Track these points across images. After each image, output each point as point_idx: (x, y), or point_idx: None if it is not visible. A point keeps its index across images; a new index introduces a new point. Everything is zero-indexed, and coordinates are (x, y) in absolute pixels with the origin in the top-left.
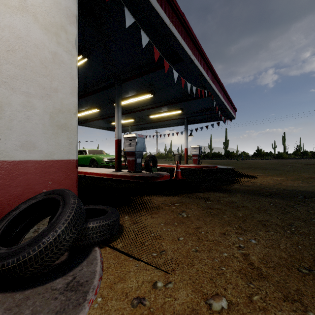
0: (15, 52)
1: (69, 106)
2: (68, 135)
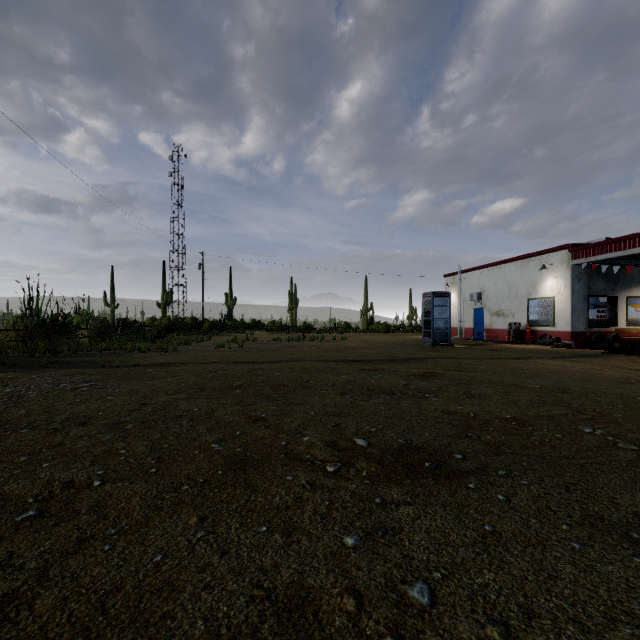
0: (559, 311)
1: (568, 318)
2: (568, 325)
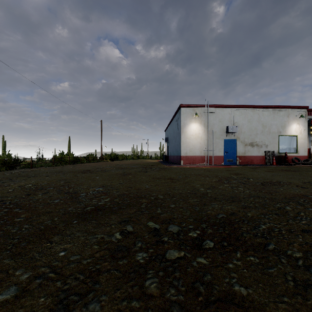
0: (300, 144)
1: (306, 148)
2: (306, 152)
